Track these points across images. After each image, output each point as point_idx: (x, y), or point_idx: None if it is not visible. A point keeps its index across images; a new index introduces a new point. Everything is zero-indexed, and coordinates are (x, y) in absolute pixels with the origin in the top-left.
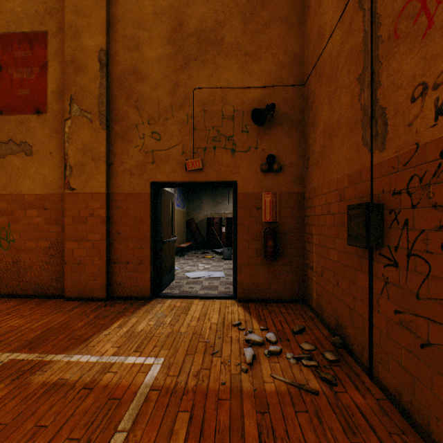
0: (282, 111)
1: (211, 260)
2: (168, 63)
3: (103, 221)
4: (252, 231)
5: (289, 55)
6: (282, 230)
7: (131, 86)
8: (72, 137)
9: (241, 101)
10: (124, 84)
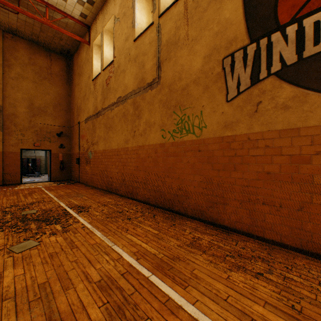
0: (65, 133)
1: (29, 178)
2: (28, 114)
3: (1, 160)
4: (57, 163)
5: (67, 119)
6: (65, 162)
7: (13, 118)
8: None
9: (53, 129)
10: (9, 117)
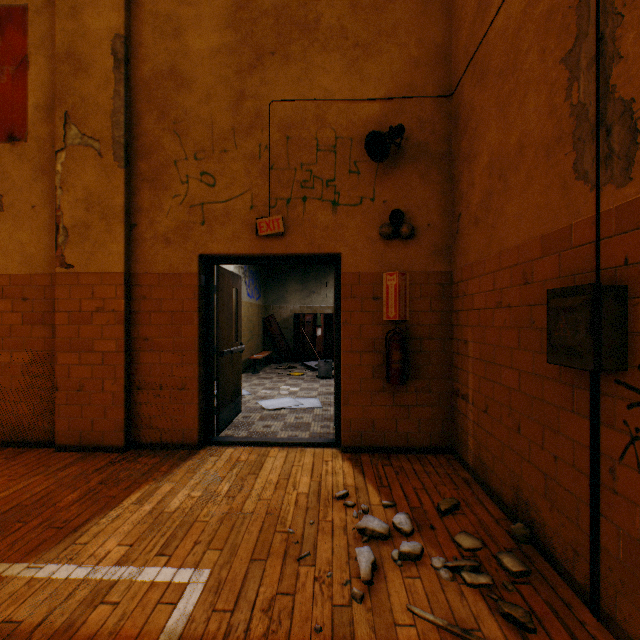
0: (416, 138)
1: (300, 379)
2: (228, 59)
3: (120, 320)
4: (367, 336)
5: (427, 47)
6: (414, 333)
7: (166, 96)
8: (68, 180)
9: (347, 122)
10: (155, 94)
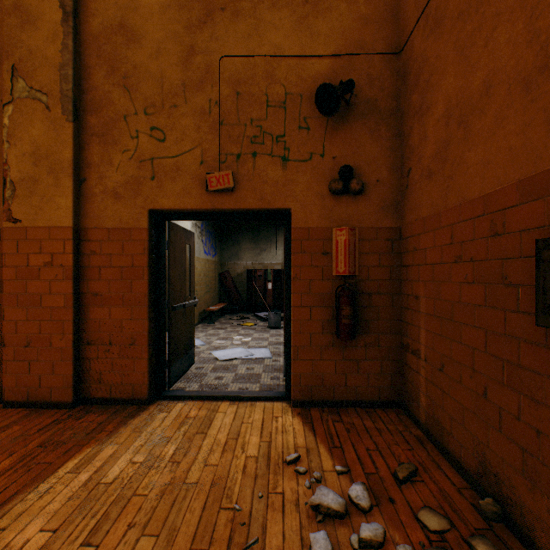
0: (365, 95)
1: (252, 330)
2: (178, 14)
3: (68, 275)
4: (316, 291)
5: (376, 5)
6: (364, 288)
7: (116, 51)
8: (15, 133)
9: (297, 78)
10: (104, 48)
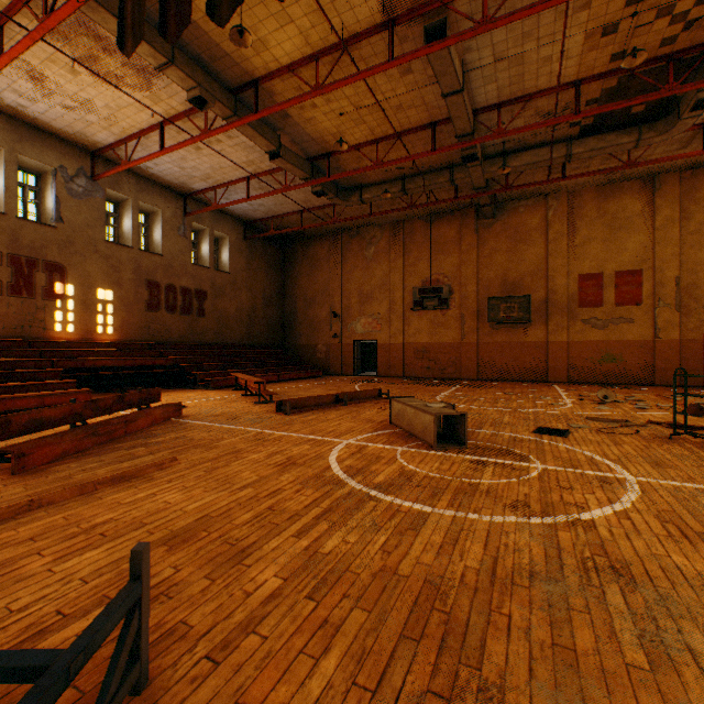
0: None
1: None
2: None
3: (676, 352)
4: None
5: None
6: None
7: (690, 291)
8: (658, 315)
9: None
10: (686, 291)
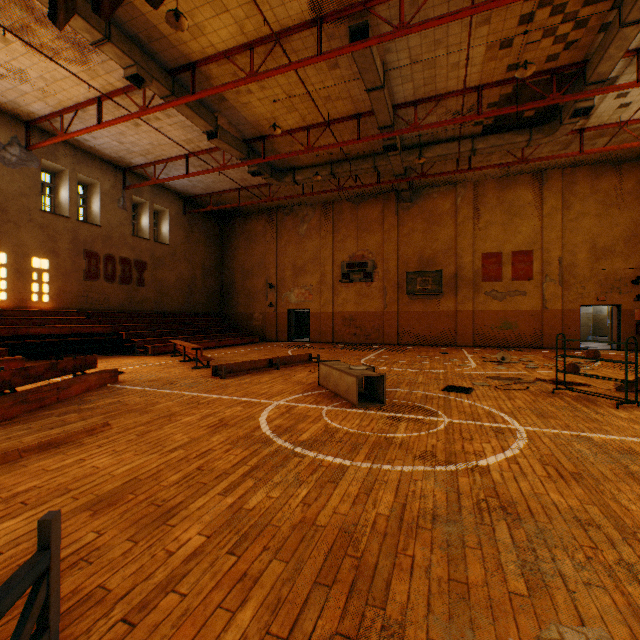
0: None
1: None
2: (588, 260)
3: (559, 320)
4: (628, 324)
5: None
6: None
7: (570, 269)
8: (545, 289)
9: (622, 274)
10: (567, 269)
